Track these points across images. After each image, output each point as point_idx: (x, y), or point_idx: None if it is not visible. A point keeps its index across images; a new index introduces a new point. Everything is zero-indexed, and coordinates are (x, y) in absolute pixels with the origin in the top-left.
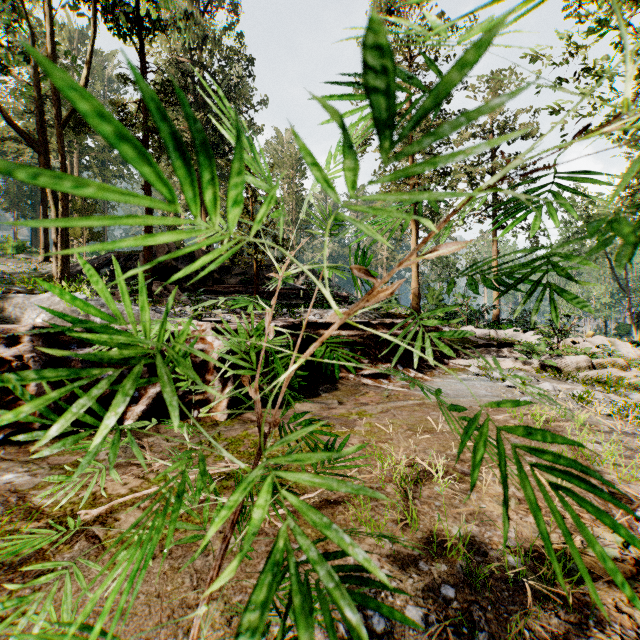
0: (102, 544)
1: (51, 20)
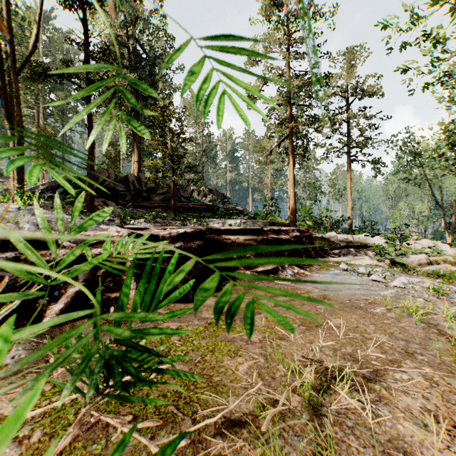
0: None
1: None
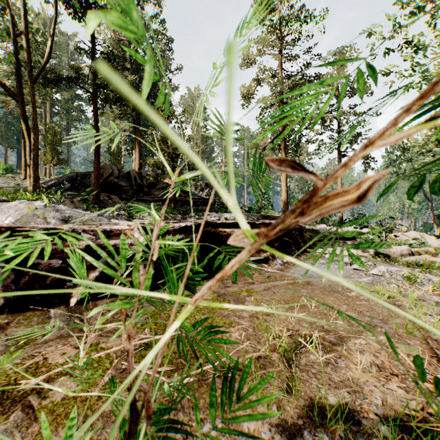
0: (35, 414)
1: (25, 5)
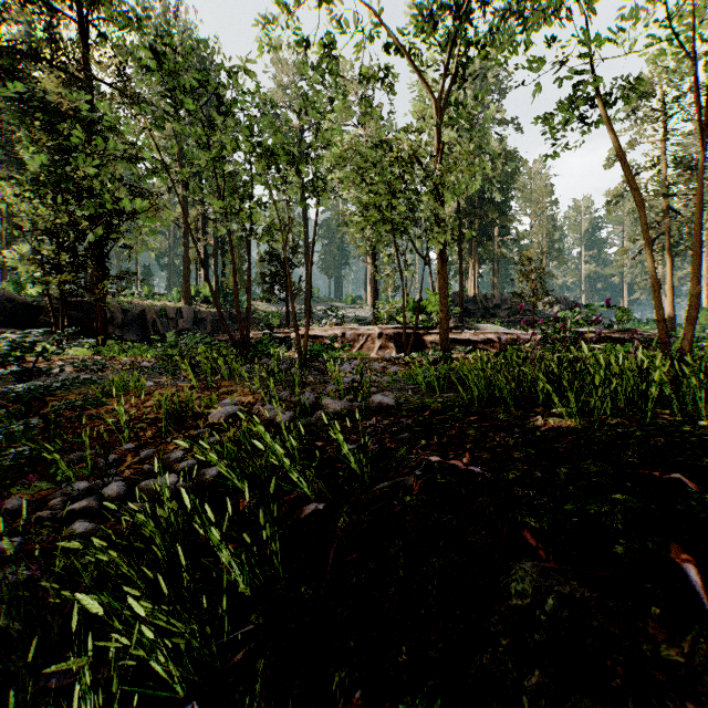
0: None
1: None
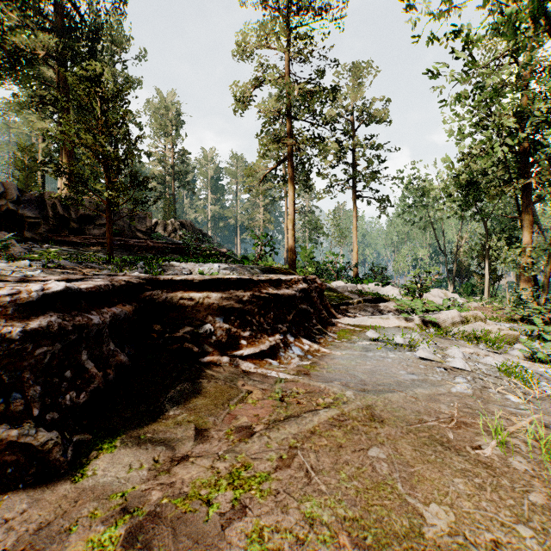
0: None
1: None
